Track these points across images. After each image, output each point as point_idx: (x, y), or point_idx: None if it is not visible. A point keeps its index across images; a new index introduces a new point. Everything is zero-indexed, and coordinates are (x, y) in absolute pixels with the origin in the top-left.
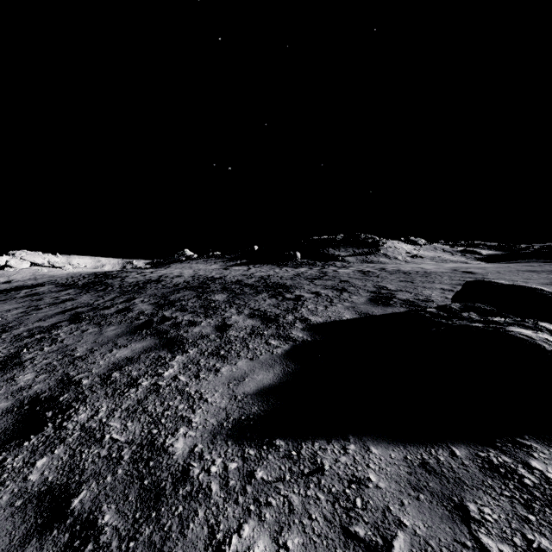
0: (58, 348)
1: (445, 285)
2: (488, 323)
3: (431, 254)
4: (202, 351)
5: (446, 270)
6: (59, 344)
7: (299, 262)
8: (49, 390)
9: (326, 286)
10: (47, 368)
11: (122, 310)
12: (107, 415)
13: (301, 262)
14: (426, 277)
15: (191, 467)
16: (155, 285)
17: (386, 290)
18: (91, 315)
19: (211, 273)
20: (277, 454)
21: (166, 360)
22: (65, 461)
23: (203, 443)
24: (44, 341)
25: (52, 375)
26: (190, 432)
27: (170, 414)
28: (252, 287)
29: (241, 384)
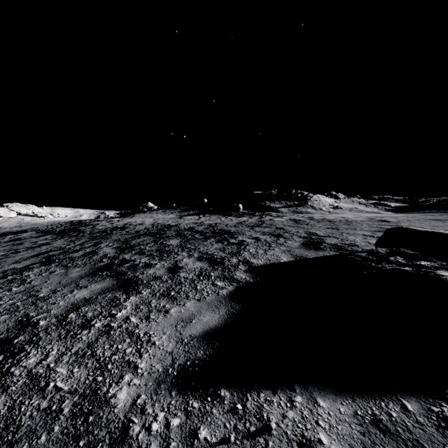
0: (25, 289)
1: (366, 232)
2: (416, 267)
3: (349, 206)
4: (154, 292)
5: (364, 219)
6: (27, 285)
7: (241, 212)
8: (6, 331)
9: (264, 233)
10: (10, 309)
11: (89, 253)
12: (56, 359)
13: (243, 212)
14: (348, 224)
15: (132, 424)
16: (120, 231)
17: (316, 236)
18: (61, 257)
19: (168, 222)
20: (221, 407)
21: (121, 300)
22: (3, 414)
23: (146, 393)
24: (14, 282)
25: (13, 316)
26: (134, 380)
27: (117, 358)
28: (201, 233)
29: (188, 325)
